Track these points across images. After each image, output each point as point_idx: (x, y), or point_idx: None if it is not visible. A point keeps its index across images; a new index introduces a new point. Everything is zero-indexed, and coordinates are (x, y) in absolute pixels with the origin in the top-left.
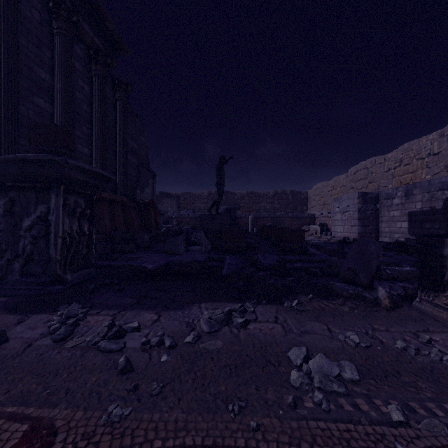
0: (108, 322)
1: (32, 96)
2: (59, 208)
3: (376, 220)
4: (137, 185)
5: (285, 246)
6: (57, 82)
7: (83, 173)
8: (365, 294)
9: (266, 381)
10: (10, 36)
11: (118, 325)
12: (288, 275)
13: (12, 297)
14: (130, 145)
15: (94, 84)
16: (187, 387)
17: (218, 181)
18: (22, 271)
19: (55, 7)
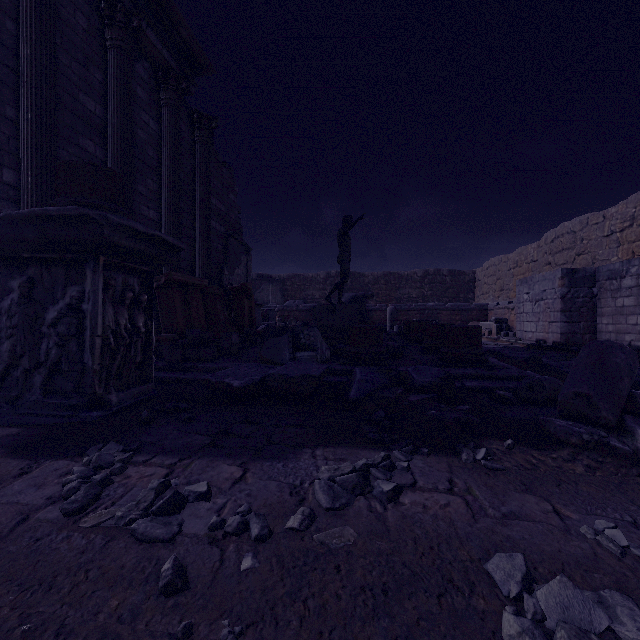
0: (157, 481)
1: (77, 137)
2: (97, 292)
3: (593, 313)
4: (224, 263)
5: (448, 353)
6: (112, 117)
7: (134, 237)
8: (612, 442)
9: (450, 633)
10: (44, 49)
11: (175, 485)
12: (460, 401)
13: (29, 427)
14: (215, 206)
15: (163, 119)
16: (288, 638)
17: (340, 254)
18: (45, 388)
19: (108, 8)
